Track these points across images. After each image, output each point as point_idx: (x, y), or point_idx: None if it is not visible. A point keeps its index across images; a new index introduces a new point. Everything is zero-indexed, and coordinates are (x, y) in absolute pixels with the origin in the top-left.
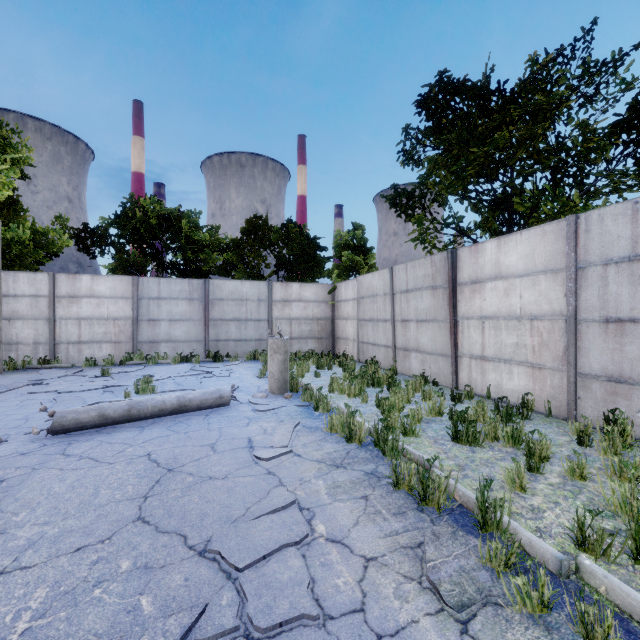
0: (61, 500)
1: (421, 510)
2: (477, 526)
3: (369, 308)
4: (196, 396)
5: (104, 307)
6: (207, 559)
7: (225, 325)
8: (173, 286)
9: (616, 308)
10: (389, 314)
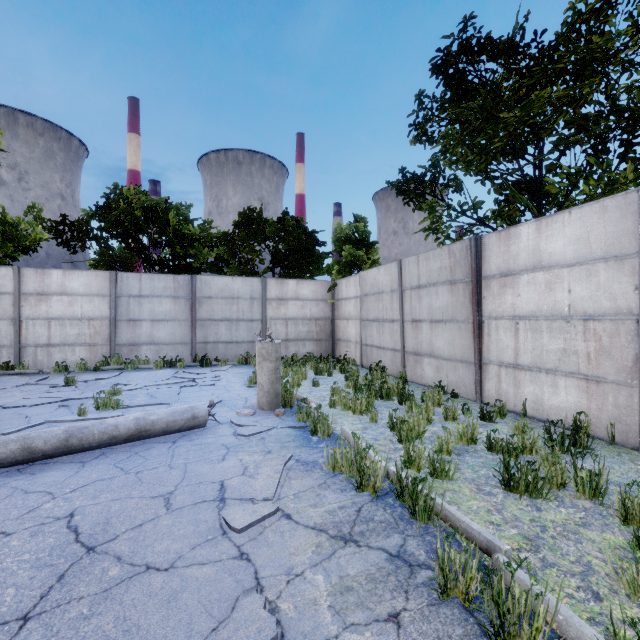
0: None
1: None
2: None
3: (373, 307)
4: (161, 417)
5: (77, 306)
6: None
7: (214, 326)
8: (156, 282)
9: None
10: (397, 313)
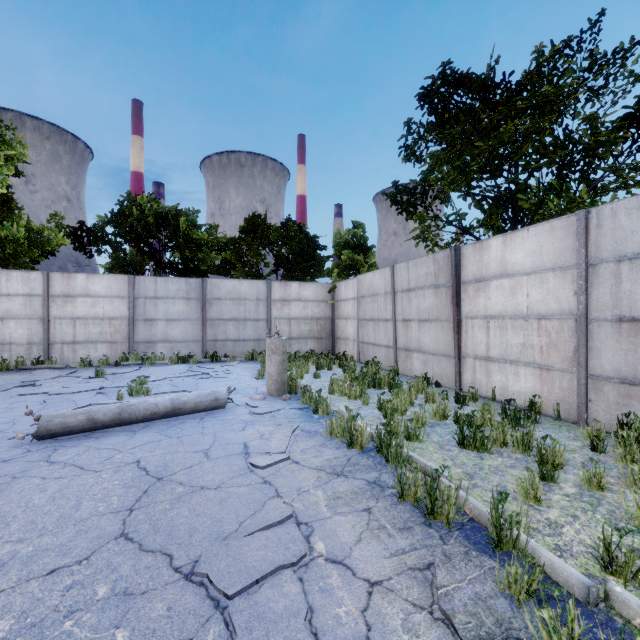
0: (39, 513)
1: (429, 525)
2: (491, 544)
3: (370, 307)
4: (190, 398)
5: (99, 306)
6: (194, 583)
7: (223, 325)
8: (170, 285)
9: (630, 307)
10: (390, 314)
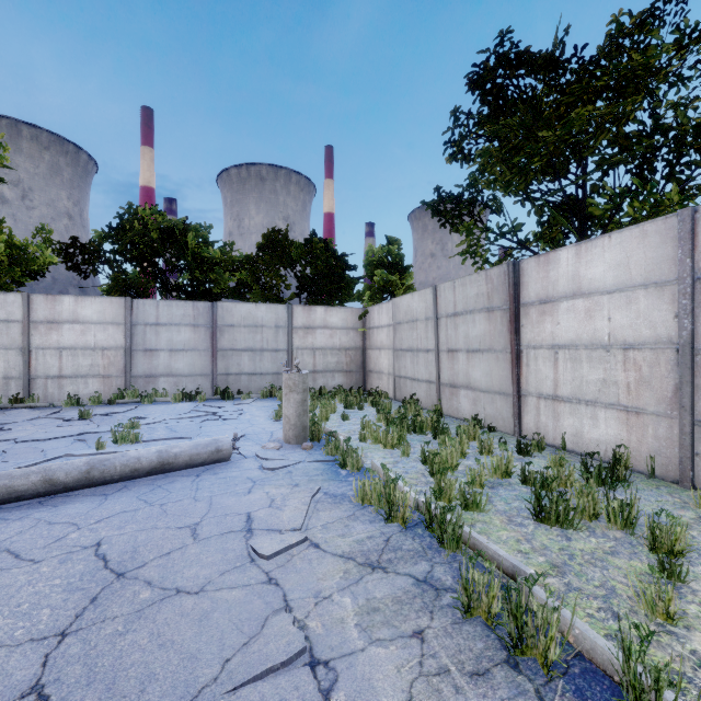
0: None
1: (515, 666)
2: None
3: (407, 336)
4: (184, 450)
5: (90, 335)
6: None
7: (236, 356)
8: (174, 310)
9: None
10: (432, 343)
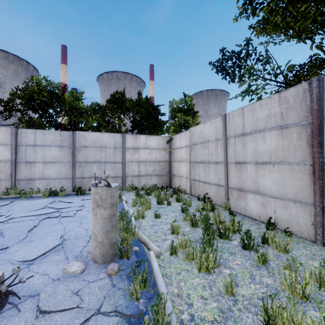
0: None
1: None
2: None
3: (200, 152)
4: None
5: None
6: None
7: (88, 166)
8: (47, 136)
9: None
10: (221, 157)
